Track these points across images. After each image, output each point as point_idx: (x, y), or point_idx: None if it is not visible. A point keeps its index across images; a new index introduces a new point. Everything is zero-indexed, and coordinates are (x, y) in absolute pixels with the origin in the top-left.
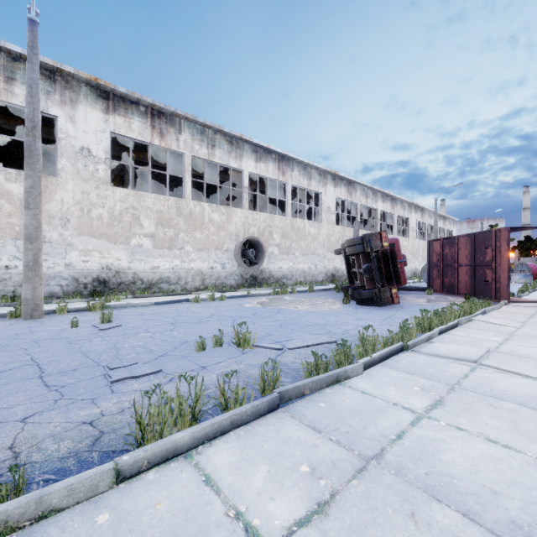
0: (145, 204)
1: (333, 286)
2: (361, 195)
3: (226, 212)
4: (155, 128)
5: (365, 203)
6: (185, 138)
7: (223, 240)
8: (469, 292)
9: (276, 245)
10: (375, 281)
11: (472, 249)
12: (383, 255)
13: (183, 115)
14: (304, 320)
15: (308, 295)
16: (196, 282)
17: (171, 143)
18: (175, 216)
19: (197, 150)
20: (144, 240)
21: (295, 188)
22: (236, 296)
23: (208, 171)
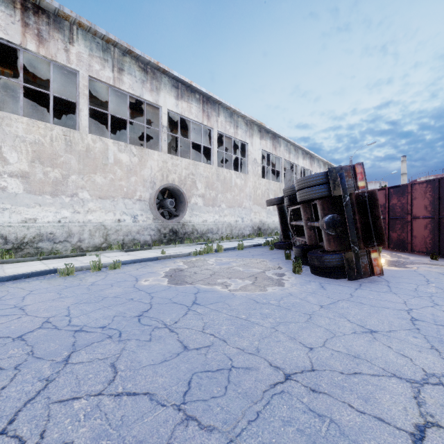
0: (11, 130)
1: (261, 240)
2: (284, 150)
3: (139, 153)
4: (29, 27)
5: (288, 158)
6: (79, 51)
7: (134, 187)
8: (430, 250)
9: (200, 195)
10: (350, 241)
11: (436, 198)
12: (357, 200)
13: (73, 17)
14: (252, 350)
15: (238, 255)
16: (96, 239)
17: (56, 52)
18: (63, 152)
19: (97, 70)
20: (10, 181)
21: (221, 141)
22: (141, 260)
23: (121, 108)
